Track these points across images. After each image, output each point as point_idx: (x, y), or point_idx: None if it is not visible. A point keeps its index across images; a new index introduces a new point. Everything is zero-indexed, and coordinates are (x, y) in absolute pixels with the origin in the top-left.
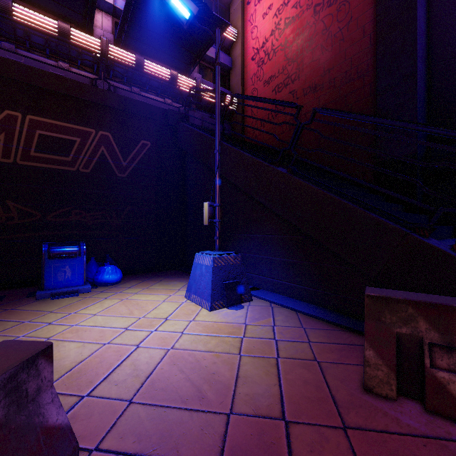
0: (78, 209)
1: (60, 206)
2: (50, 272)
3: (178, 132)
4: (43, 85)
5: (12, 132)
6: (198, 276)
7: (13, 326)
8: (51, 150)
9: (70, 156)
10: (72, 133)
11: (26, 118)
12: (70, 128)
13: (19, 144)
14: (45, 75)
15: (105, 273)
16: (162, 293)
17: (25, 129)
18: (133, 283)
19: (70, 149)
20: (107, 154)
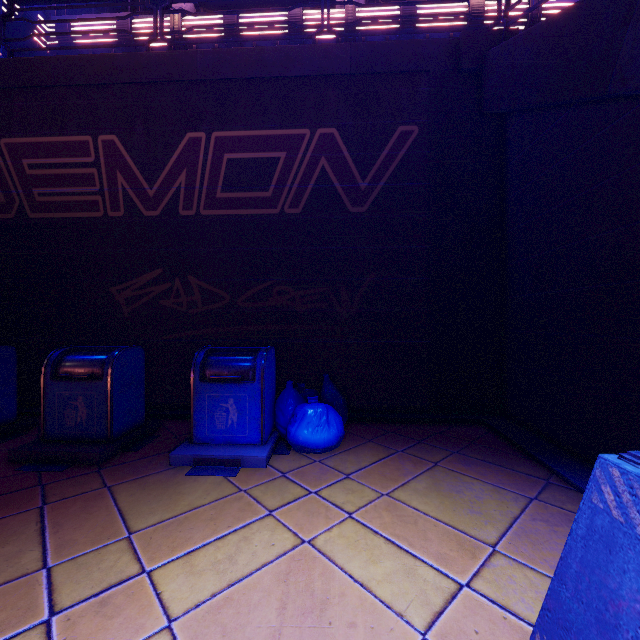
0: (283, 285)
1: (256, 281)
2: (203, 408)
3: (486, 77)
4: (232, 75)
5: (195, 165)
6: (636, 622)
7: (6, 582)
8: (243, 184)
9: (271, 188)
10: (273, 146)
11: (210, 139)
12: (270, 138)
13: (203, 184)
14: (234, 55)
15: (302, 424)
16: (428, 549)
17: (210, 156)
18: (364, 456)
19: (270, 175)
20: (331, 172)
